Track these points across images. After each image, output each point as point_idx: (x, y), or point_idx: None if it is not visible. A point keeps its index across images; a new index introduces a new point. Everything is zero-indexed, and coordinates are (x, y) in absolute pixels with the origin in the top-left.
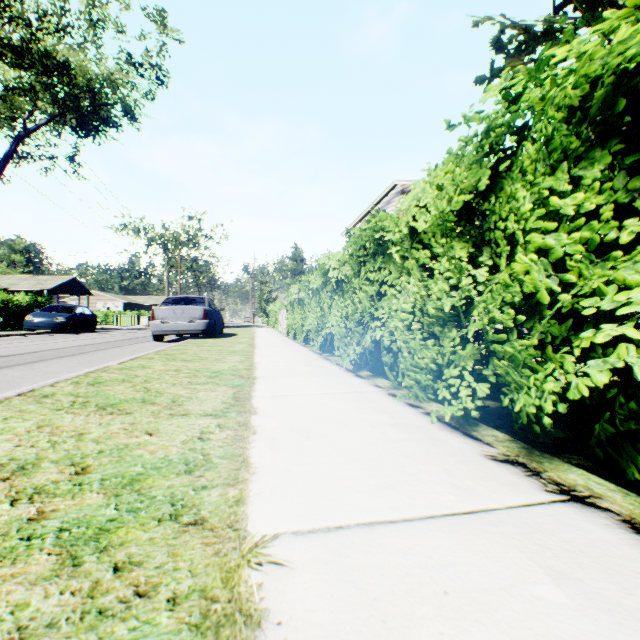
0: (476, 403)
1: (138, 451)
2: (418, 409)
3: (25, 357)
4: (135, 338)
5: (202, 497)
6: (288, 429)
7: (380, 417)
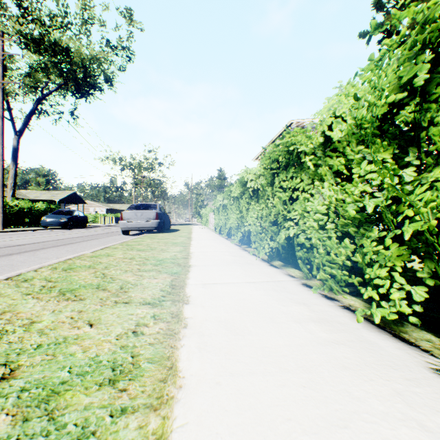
0: (414, 308)
1: (73, 347)
2: (334, 302)
3: (33, 246)
4: (110, 232)
5: (117, 430)
6: (216, 323)
7: (301, 310)
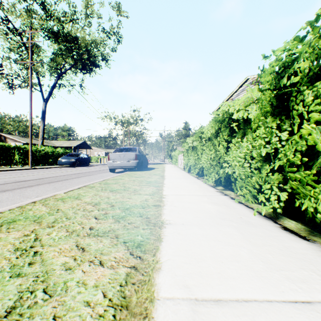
0: None
1: None
2: None
3: (34, 182)
4: (102, 170)
5: None
6: None
7: None
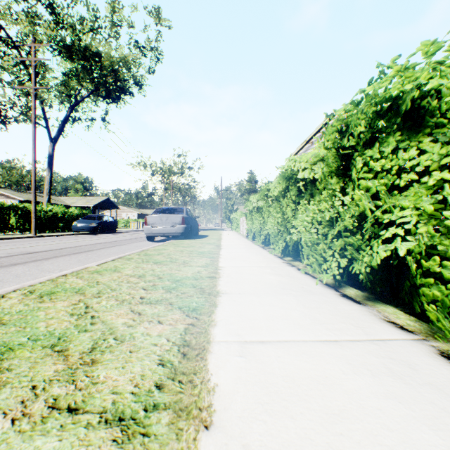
0: None
1: None
2: None
3: (48, 253)
4: (136, 238)
5: None
6: None
7: None
